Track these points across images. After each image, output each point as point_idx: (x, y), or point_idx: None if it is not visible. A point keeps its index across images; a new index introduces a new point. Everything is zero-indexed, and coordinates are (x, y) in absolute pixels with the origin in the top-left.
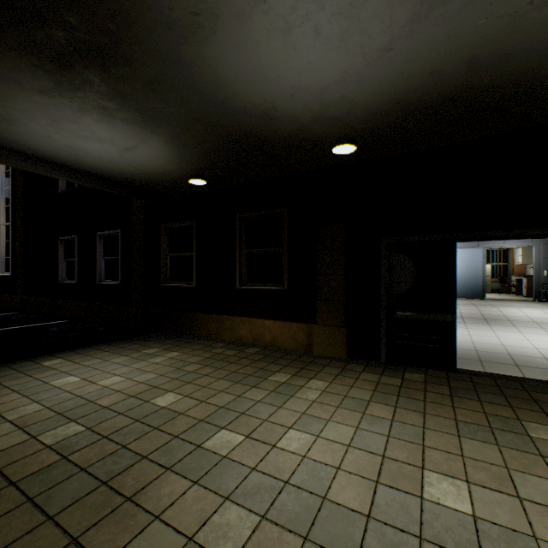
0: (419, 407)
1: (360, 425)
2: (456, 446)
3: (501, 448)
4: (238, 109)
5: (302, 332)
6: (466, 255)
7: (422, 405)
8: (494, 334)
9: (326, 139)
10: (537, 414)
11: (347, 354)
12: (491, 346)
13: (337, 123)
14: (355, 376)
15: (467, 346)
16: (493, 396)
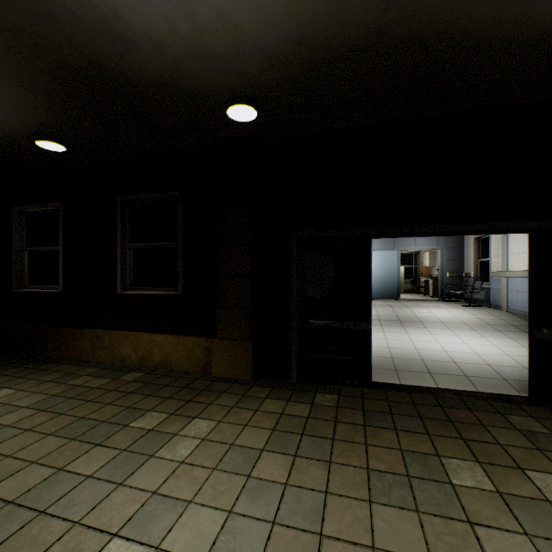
0: (326, 451)
1: (236, 504)
2: (366, 526)
3: (422, 517)
4: (55, 6)
5: (200, 348)
6: (383, 257)
7: (330, 447)
8: (408, 337)
9: (217, 94)
10: (456, 443)
11: (253, 373)
12: (406, 351)
13: (226, 68)
14: (256, 406)
15: (383, 352)
16: (410, 420)
